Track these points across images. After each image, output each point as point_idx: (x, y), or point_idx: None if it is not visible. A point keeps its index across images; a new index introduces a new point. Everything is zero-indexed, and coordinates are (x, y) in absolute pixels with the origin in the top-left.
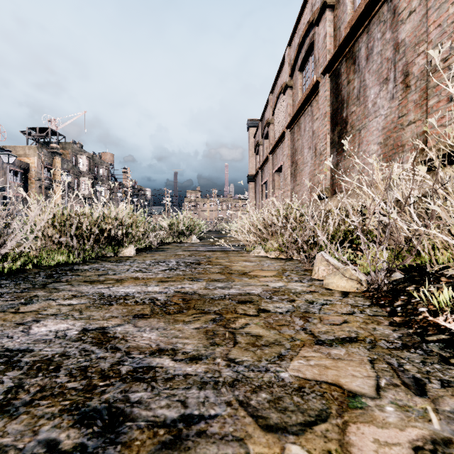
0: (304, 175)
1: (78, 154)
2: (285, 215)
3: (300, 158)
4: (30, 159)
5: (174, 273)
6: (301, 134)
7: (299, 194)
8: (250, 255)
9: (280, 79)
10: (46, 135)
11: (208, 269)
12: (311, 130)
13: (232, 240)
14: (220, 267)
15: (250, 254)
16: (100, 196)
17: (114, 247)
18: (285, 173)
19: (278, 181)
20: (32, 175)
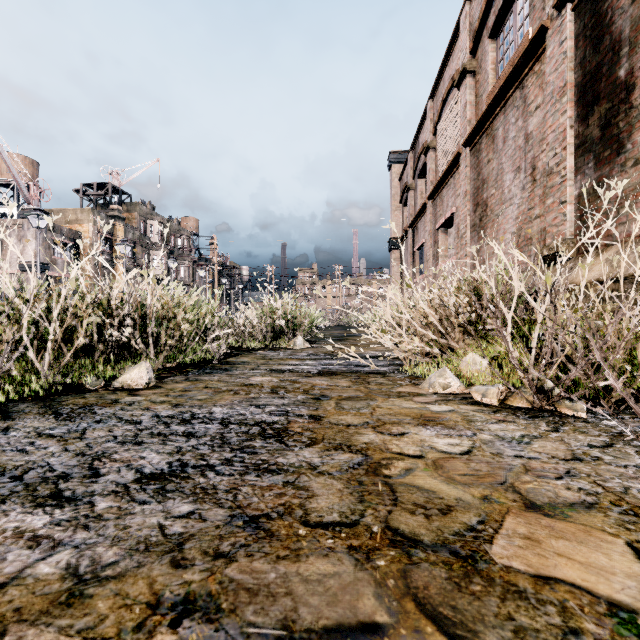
0: (504, 223)
1: (148, 219)
2: (505, 291)
3: (494, 193)
4: (83, 226)
5: (151, 521)
6: (496, 149)
7: (491, 259)
8: (421, 390)
9: (449, 68)
10: (105, 193)
11: (305, 480)
12: (523, 133)
13: (367, 343)
14: (348, 462)
15: (420, 387)
16: (178, 276)
17: (124, 362)
18: (461, 226)
19: (444, 244)
20: (85, 248)
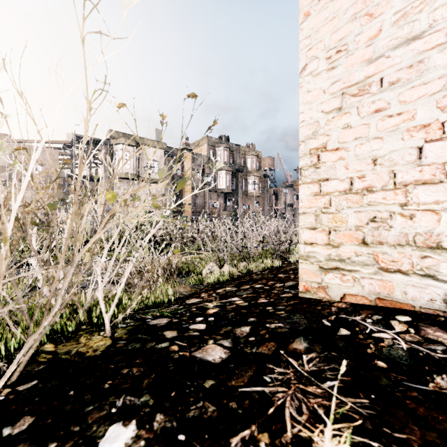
0: None
1: None
2: None
3: None
4: None
5: None
6: None
7: None
8: None
9: None
10: None
11: None
12: None
13: None
14: None
15: None
16: None
17: None
18: None
19: None
20: None
